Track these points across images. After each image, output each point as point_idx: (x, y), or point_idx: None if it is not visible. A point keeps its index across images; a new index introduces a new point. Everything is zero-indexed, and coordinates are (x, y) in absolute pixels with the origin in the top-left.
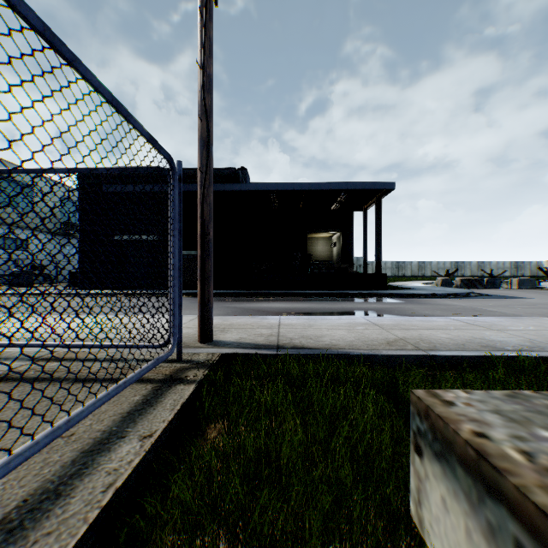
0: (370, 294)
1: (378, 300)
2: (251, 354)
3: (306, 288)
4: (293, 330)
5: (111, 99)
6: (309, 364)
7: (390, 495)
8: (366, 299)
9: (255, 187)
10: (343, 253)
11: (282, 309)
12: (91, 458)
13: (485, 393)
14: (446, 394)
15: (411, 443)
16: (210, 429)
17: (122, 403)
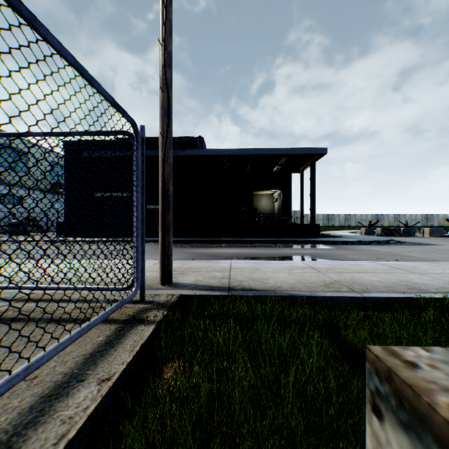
0: (306, 242)
1: (313, 246)
2: (205, 296)
3: (253, 237)
4: (242, 273)
5: (74, 63)
6: (257, 305)
7: (341, 447)
8: (303, 245)
9: (210, 152)
10: (283, 207)
11: (233, 254)
12: (48, 404)
13: (445, 351)
14: (405, 352)
15: (367, 402)
16: (167, 368)
17: (87, 344)
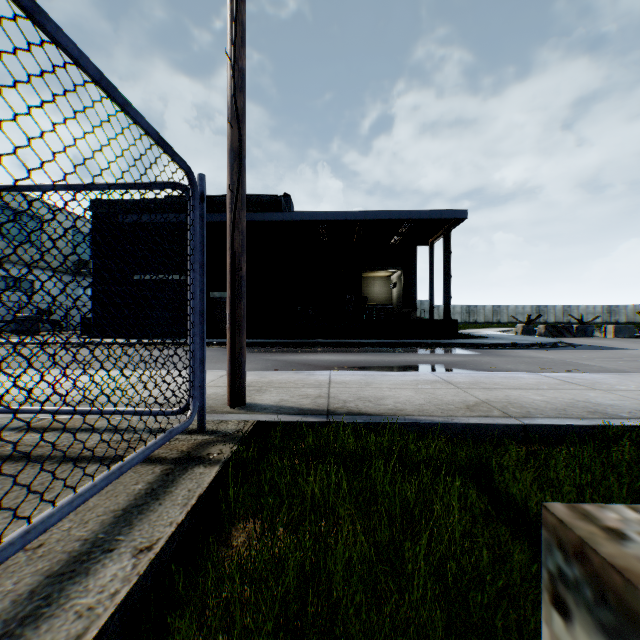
0: (437, 345)
1: (448, 351)
2: (294, 423)
3: (361, 337)
4: (347, 390)
5: (99, 78)
6: (369, 437)
7: None
8: (434, 350)
9: (300, 216)
10: (405, 296)
11: (333, 362)
12: (58, 587)
13: None
14: (603, 513)
15: (544, 590)
16: (236, 530)
17: (119, 495)
